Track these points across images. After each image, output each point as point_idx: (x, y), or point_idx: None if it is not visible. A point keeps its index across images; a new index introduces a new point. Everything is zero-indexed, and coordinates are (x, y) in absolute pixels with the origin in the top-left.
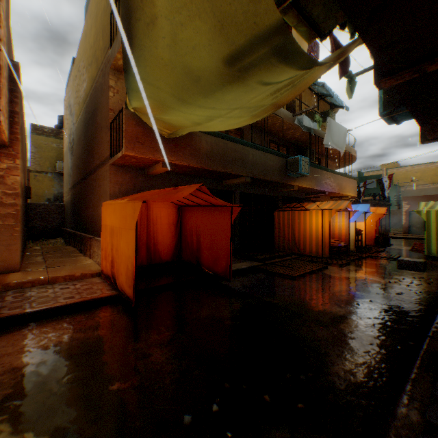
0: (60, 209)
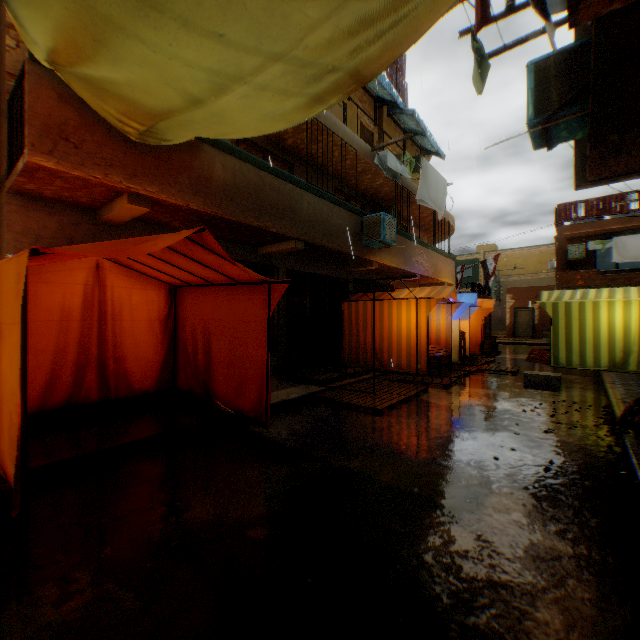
0: None
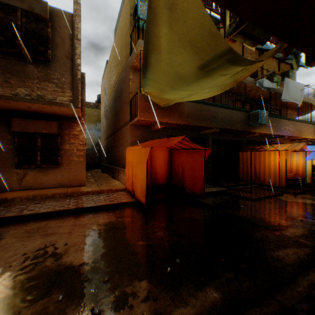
0: (99, 152)
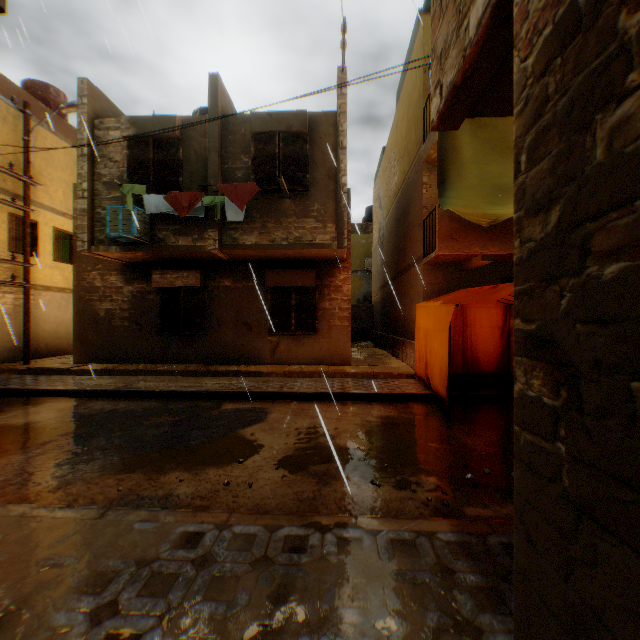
0: (369, 310)
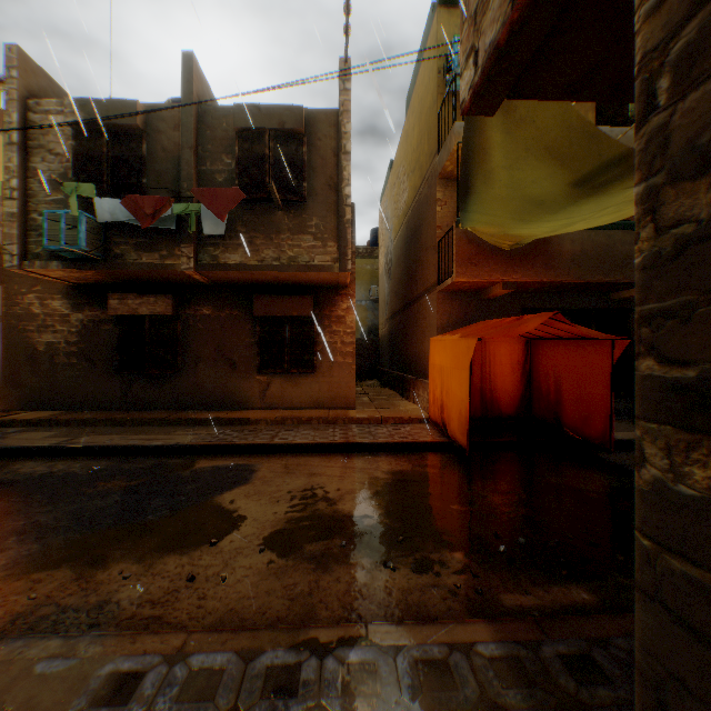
0: (374, 345)
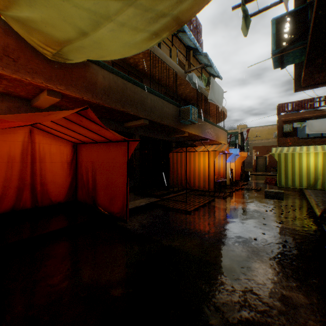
0: None
